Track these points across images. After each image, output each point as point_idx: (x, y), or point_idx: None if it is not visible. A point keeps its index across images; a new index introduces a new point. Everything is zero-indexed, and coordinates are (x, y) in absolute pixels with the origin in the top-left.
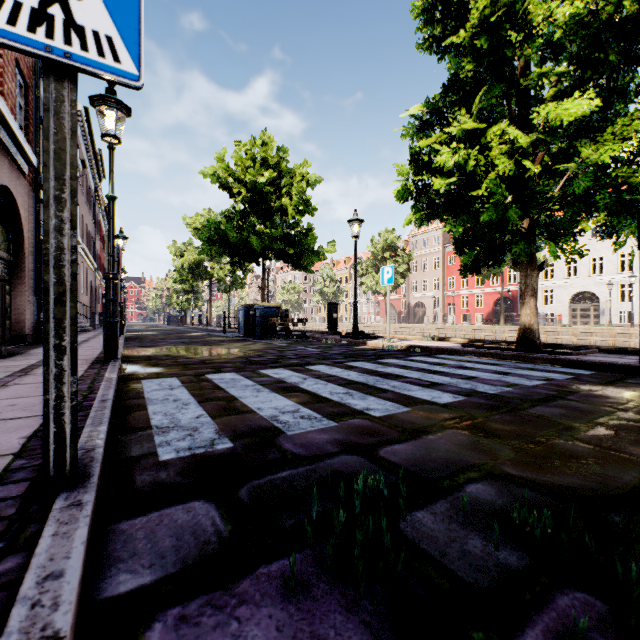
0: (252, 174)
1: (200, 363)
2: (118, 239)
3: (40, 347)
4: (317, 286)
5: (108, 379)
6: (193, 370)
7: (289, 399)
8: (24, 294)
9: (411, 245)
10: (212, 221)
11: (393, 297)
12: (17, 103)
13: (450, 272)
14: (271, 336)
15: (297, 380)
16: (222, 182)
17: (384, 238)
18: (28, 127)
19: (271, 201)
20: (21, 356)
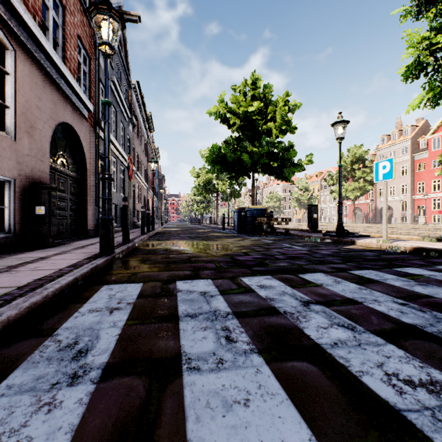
0: (244, 106)
1: (185, 261)
2: (151, 163)
3: (88, 239)
4: (294, 195)
5: (39, 291)
6: (170, 271)
7: (291, 399)
8: (87, 201)
9: (378, 157)
10: (215, 146)
11: (360, 202)
12: (81, 69)
13: (419, 178)
14: (258, 233)
15: (294, 307)
16: (222, 117)
17: (353, 153)
18: (90, 86)
19: (259, 126)
20: (58, 247)
